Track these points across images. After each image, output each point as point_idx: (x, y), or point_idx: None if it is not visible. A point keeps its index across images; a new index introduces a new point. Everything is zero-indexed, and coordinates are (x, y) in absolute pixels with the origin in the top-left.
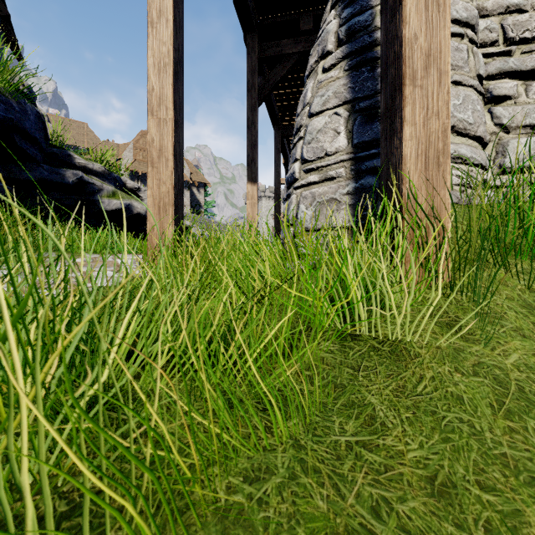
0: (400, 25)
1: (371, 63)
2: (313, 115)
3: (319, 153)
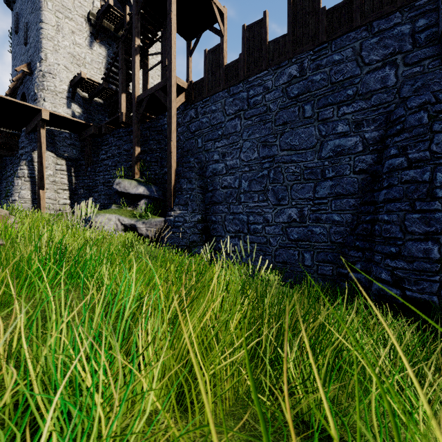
0: (40, 194)
1: (36, 185)
2: (22, 189)
3: (24, 198)
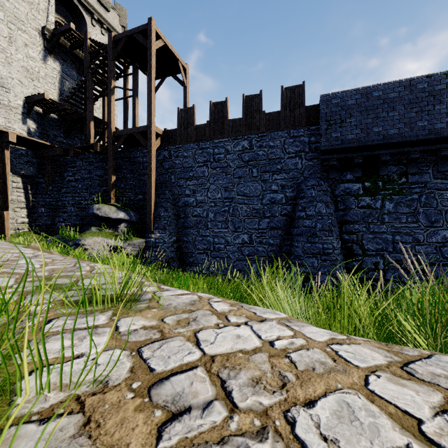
0: (4, 215)
1: None
2: None
3: None
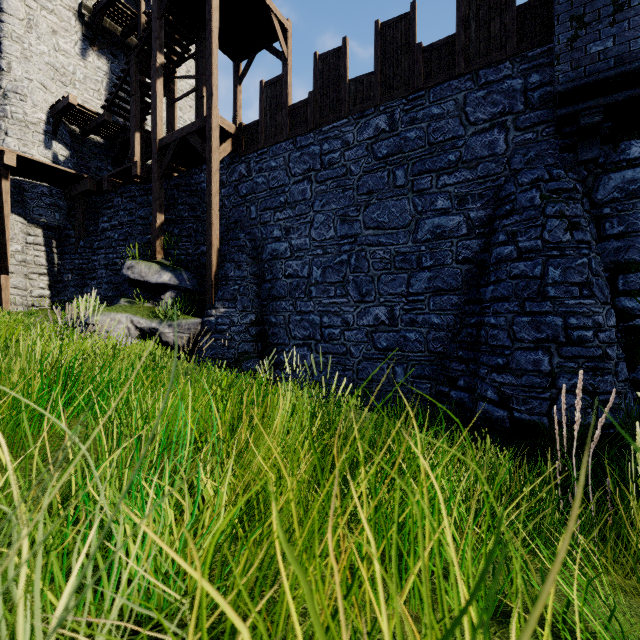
0: (1, 281)
1: None
2: None
3: None
